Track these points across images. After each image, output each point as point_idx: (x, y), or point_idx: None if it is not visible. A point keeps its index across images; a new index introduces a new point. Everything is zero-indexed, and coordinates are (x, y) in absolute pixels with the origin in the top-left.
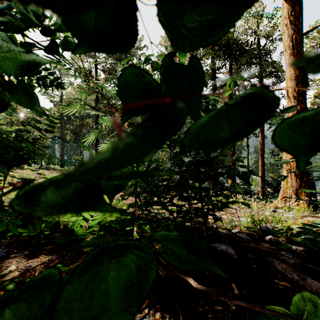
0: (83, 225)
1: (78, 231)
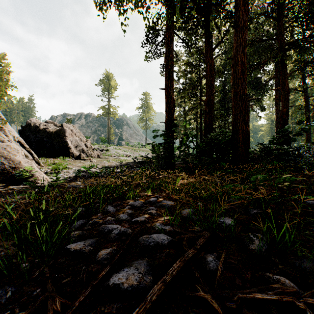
0: None
1: None
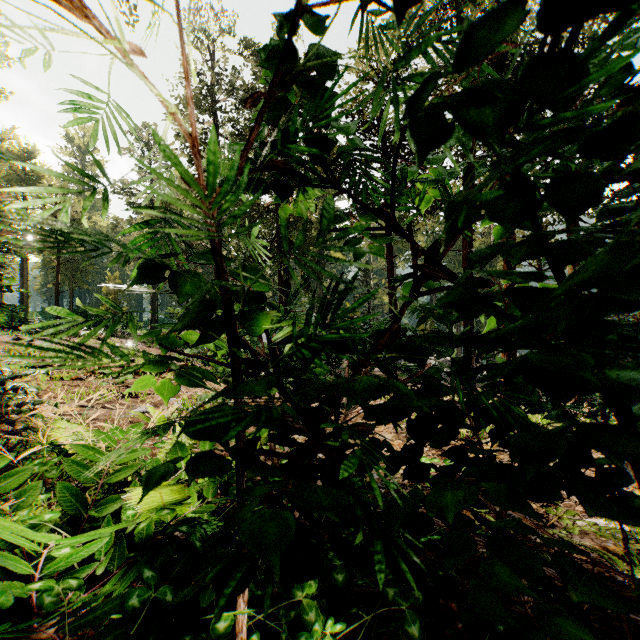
0: (22, 573)
1: (1, 597)
